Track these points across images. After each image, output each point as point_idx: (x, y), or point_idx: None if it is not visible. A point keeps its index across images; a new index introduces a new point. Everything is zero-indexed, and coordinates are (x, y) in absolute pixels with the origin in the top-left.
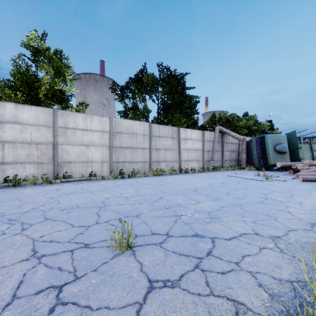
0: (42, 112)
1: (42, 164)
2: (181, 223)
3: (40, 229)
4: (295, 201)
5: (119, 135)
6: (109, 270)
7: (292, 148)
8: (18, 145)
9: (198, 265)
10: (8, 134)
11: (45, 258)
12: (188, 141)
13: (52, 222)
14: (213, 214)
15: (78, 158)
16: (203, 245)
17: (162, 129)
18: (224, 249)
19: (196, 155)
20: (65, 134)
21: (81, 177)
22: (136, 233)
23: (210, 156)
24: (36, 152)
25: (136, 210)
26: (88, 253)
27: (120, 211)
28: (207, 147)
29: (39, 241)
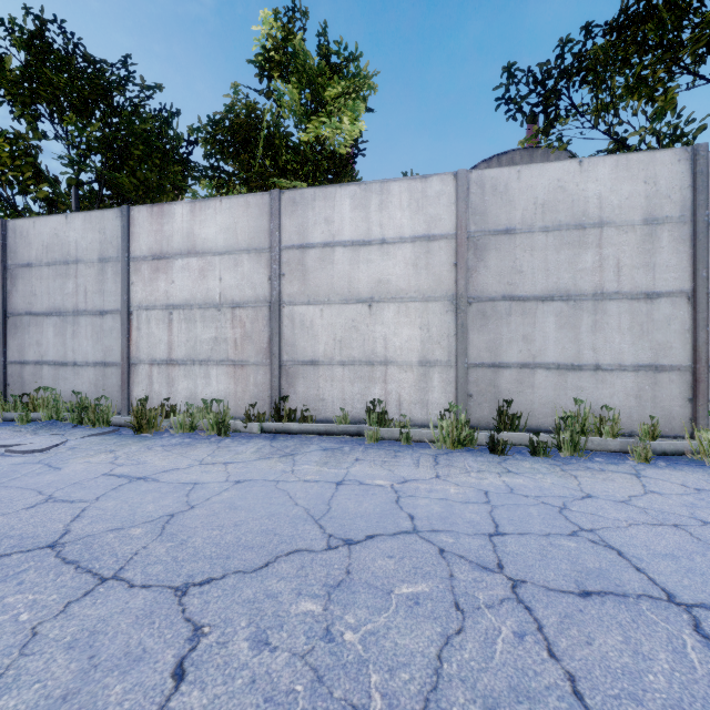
0: (244, 210)
1: (245, 366)
2: None
3: None
4: None
5: (502, 241)
6: None
7: None
8: (196, 313)
9: None
10: (178, 286)
11: None
12: None
13: None
14: None
15: (338, 348)
16: None
17: None
18: None
19: None
20: (302, 266)
21: (339, 417)
22: None
23: None
24: (232, 332)
25: None
26: None
27: None
28: None
29: None
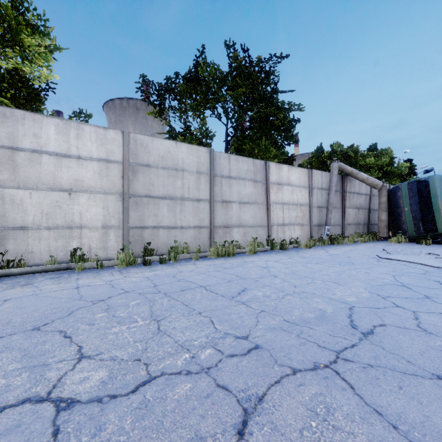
0: None
1: None
2: None
3: None
4: None
5: (145, 170)
6: None
7: None
8: None
9: None
10: None
11: None
12: (284, 188)
13: None
14: None
15: (45, 218)
16: None
17: (234, 163)
18: None
19: (299, 215)
20: (12, 162)
21: (49, 261)
22: None
23: (322, 216)
24: None
25: None
26: None
27: None
28: (317, 200)
29: None
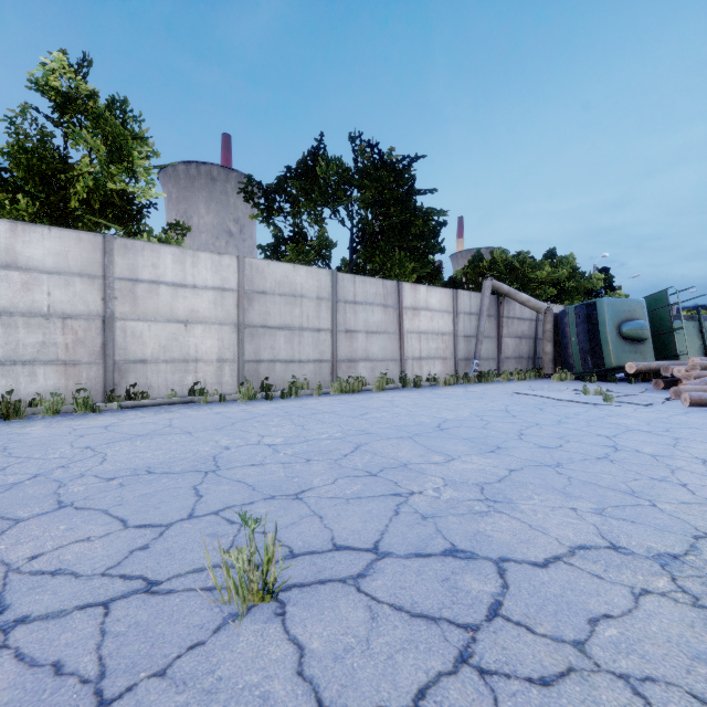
0: (76, 242)
1: (77, 365)
2: (411, 516)
3: (35, 536)
4: (688, 455)
5: (261, 297)
6: (205, 674)
7: (659, 329)
8: (18, 320)
9: (468, 652)
10: None
11: (24, 631)
12: (422, 313)
13: (72, 514)
14: (491, 489)
15: (163, 351)
16: (474, 584)
17: (360, 286)
18: (535, 597)
19: (440, 346)
20: (133, 294)
21: (169, 395)
22: (291, 546)
23: (470, 348)
24: (63, 338)
25: (294, 480)
26: (151, 610)
27: (254, 481)
28: (464, 328)
29: (22, 571)
